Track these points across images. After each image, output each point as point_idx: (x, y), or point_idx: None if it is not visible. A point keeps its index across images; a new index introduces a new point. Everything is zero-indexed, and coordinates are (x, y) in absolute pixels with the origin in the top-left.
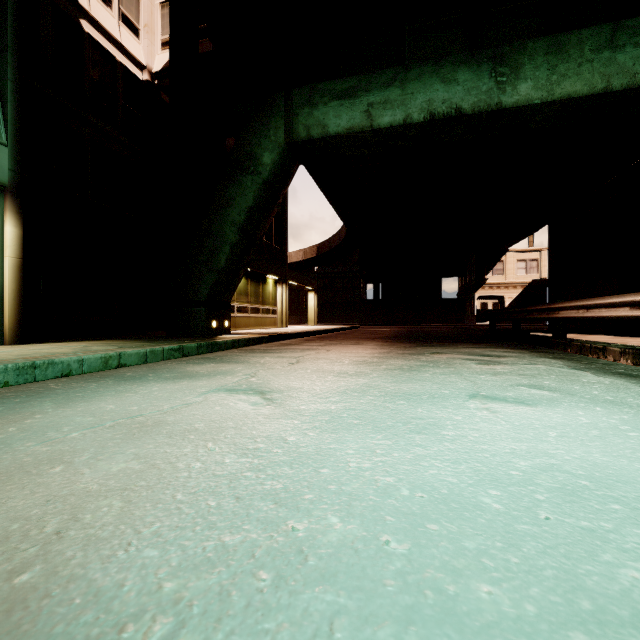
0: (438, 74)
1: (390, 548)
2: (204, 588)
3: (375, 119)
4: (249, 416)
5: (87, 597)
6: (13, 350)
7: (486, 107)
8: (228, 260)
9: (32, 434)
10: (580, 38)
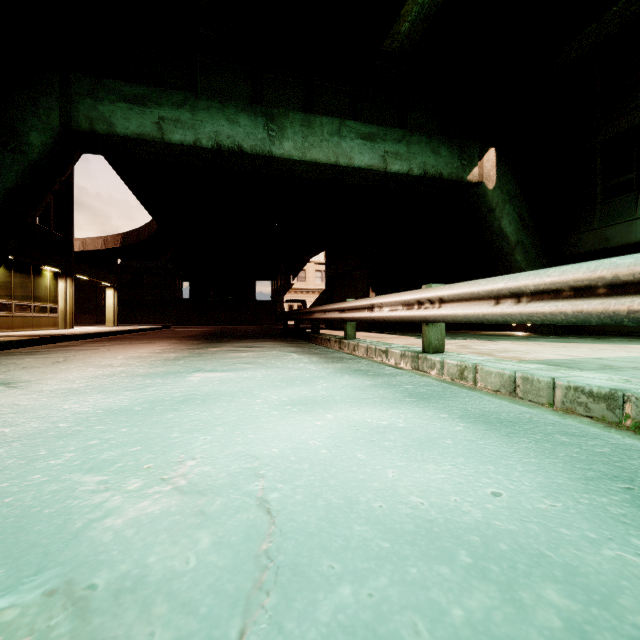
0: (224, 112)
1: (62, 426)
2: None
3: (166, 133)
4: None
5: None
6: None
7: (261, 152)
8: None
9: None
10: (322, 122)
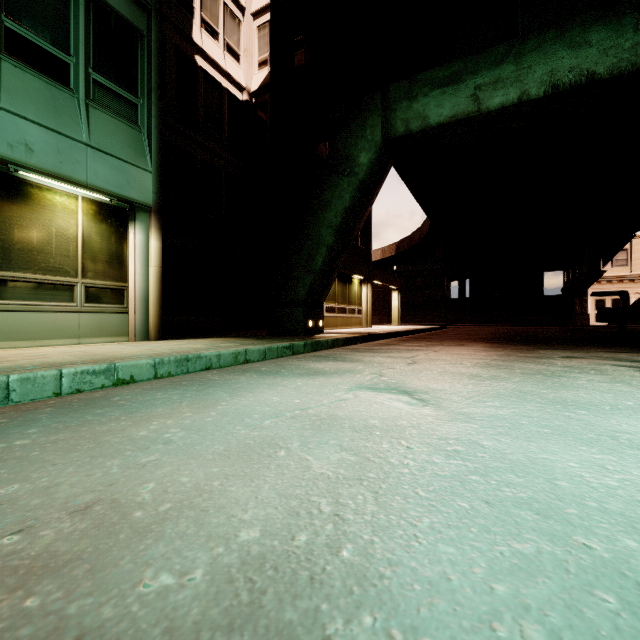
0: (563, 39)
1: None
2: (543, 598)
3: (483, 102)
4: (416, 416)
5: (423, 585)
6: (161, 345)
7: (629, 67)
8: (324, 262)
9: (232, 419)
10: None
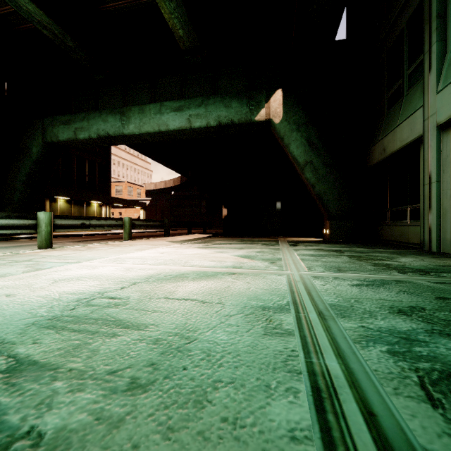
0: (101, 117)
1: None
2: None
3: (77, 135)
4: None
5: None
6: None
7: (119, 134)
8: (20, 198)
9: None
10: (150, 108)
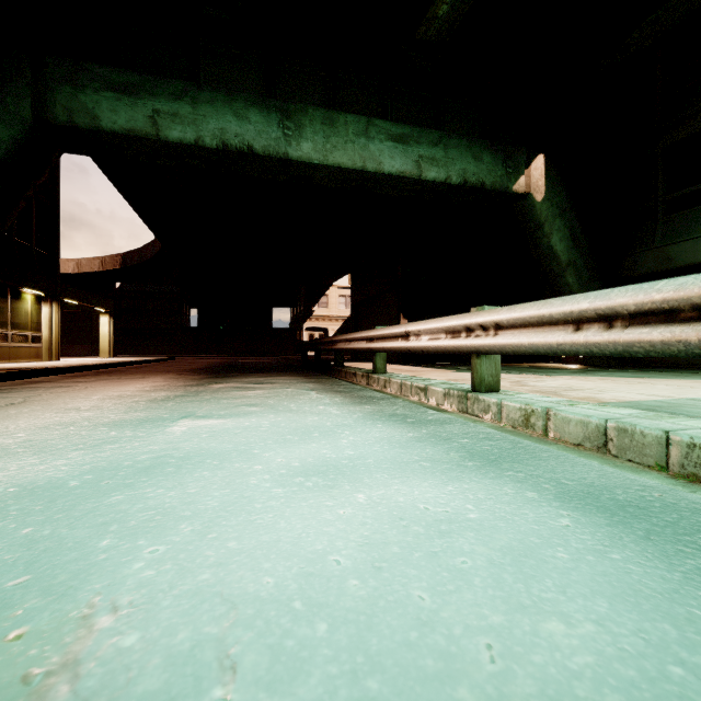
0: (231, 106)
1: None
2: None
3: (162, 129)
4: None
5: None
6: None
7: (275, 153)
8: None
9: None
10: (346, 120)
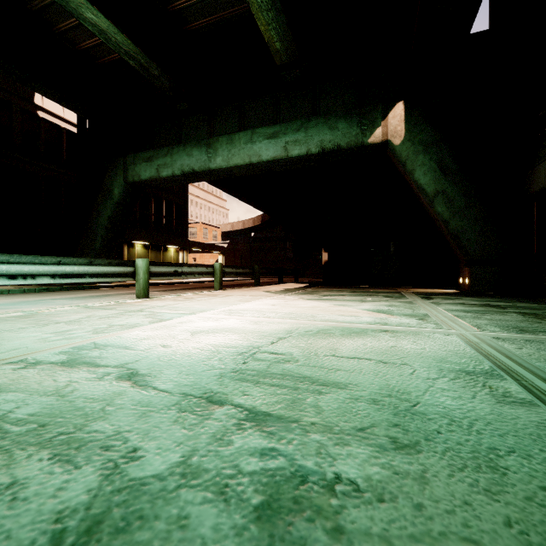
0: (185, 151)
1: None
2: None
3: (160, 173)
4: None
5: None
6: None
7: (205, 169)
8: (101, 244)
9: None
10: (239, 137)
